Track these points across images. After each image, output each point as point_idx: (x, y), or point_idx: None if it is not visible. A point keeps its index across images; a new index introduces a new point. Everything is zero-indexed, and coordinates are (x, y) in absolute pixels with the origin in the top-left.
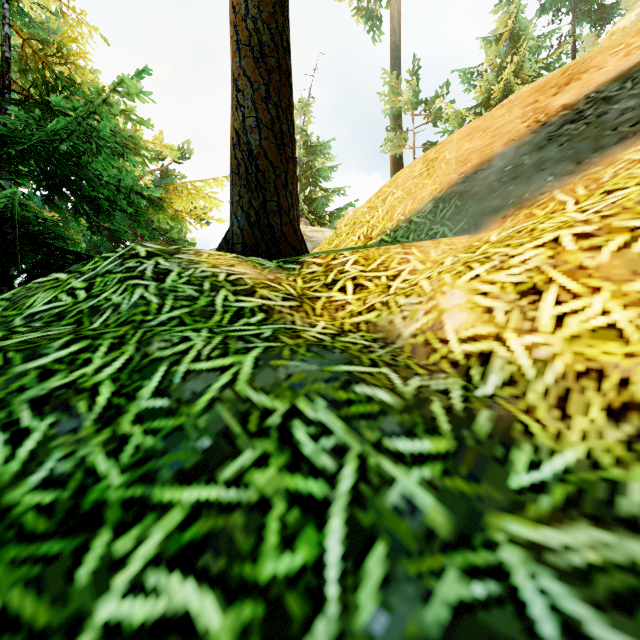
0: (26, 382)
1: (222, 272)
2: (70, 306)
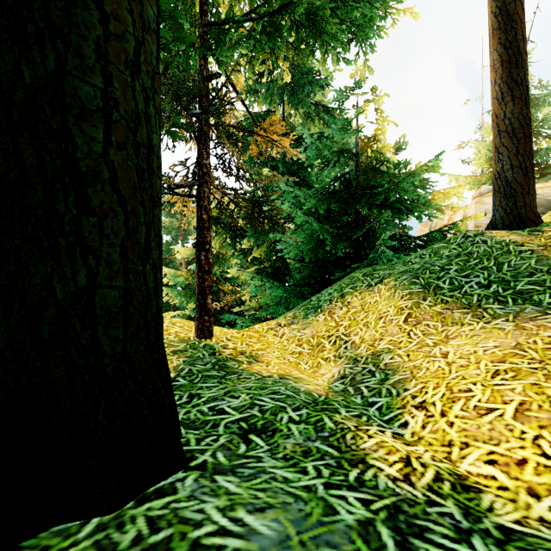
0: (473, 266)
1: (506, 239)
2: (459, 253)
